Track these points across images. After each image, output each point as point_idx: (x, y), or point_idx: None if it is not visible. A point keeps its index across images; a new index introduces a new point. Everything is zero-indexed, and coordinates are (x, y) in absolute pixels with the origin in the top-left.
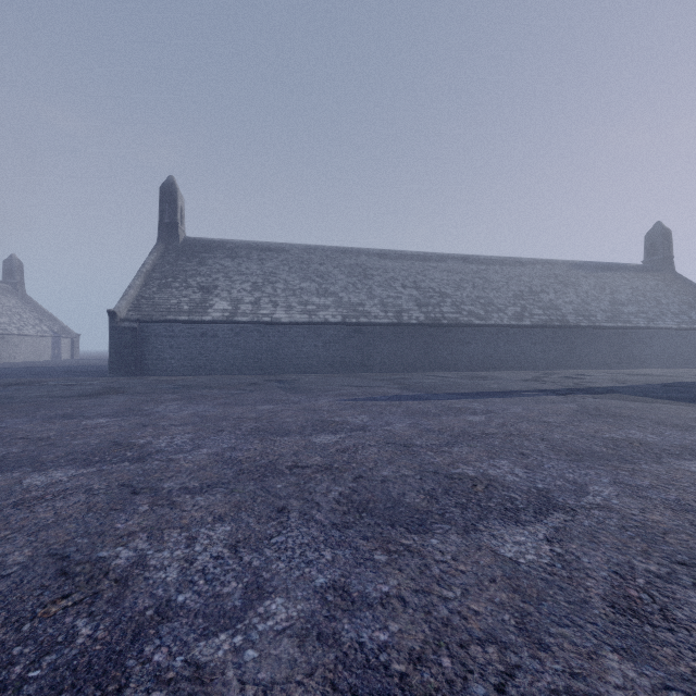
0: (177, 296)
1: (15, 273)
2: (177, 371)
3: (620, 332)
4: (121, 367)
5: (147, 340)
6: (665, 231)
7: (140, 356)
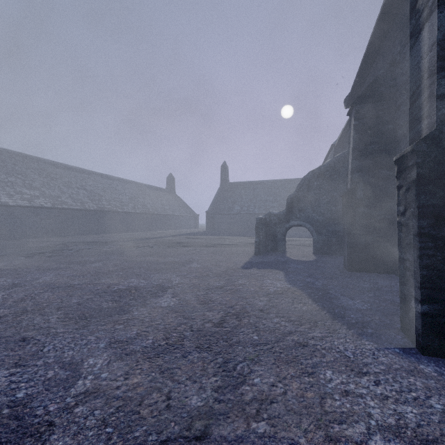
0: None
1: None
2: None
3: (166, 216)
4: None
5: None
6: (173, 177)
7: None
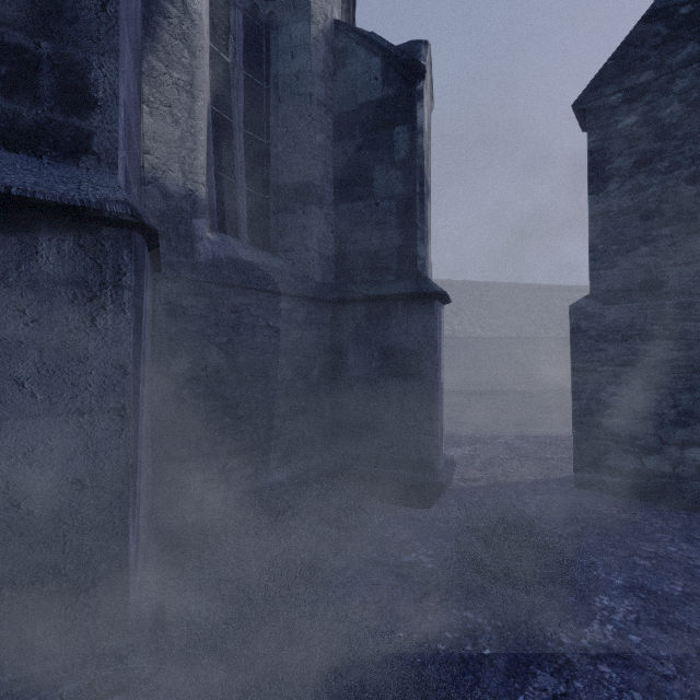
0: None
1: None
2: None
3: None
4: None
5: None
6: None
7: None
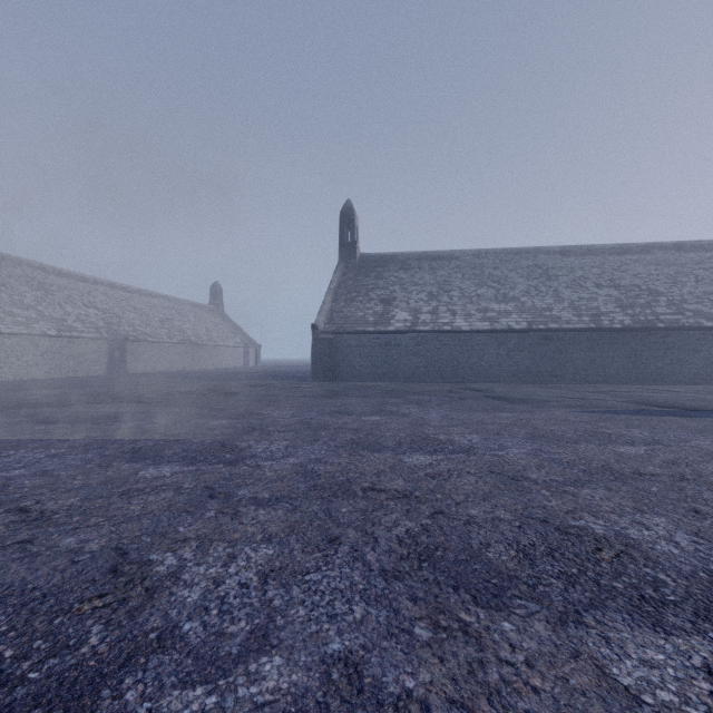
0: (362, 309)
1: (218, 296)
2: (365, 377)
3: None
4: (320, 373)
5: (340, 350)
6: None
7: (335, 363)
